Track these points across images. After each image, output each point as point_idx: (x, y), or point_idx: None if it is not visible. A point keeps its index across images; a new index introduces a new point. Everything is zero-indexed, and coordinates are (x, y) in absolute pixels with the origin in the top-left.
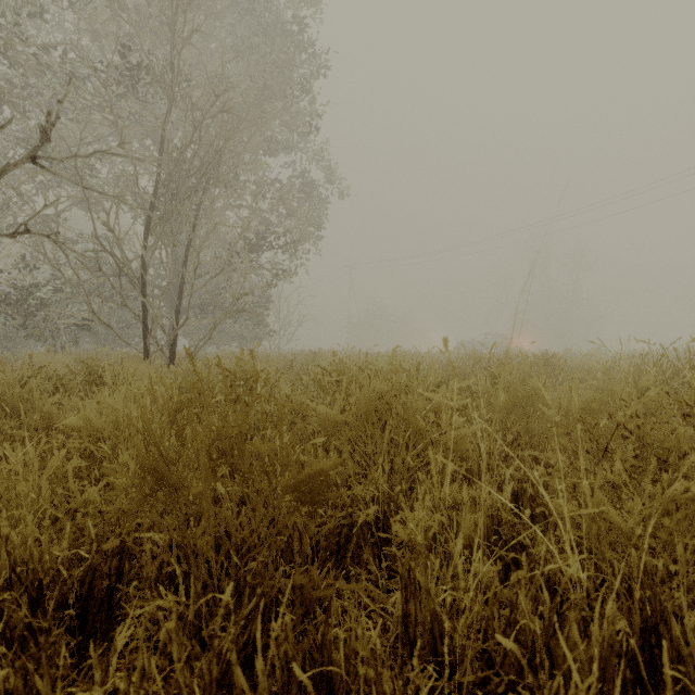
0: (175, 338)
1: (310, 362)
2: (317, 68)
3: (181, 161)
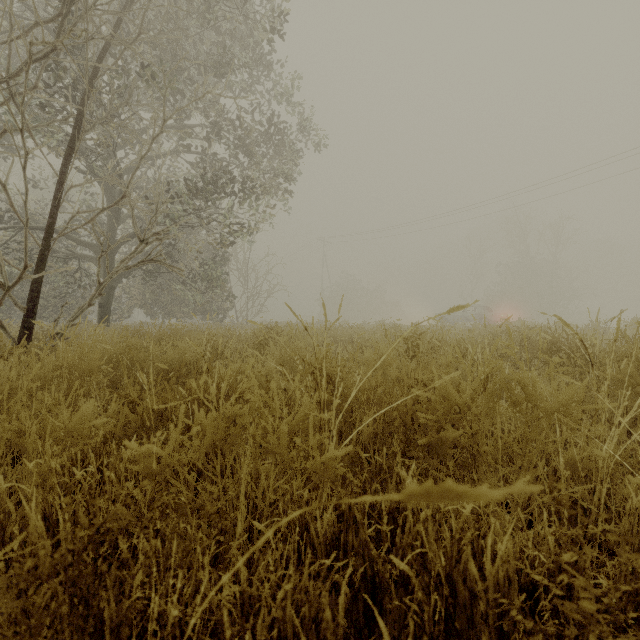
0: (31, 304)
1: (259, 343)
2: None
3: None
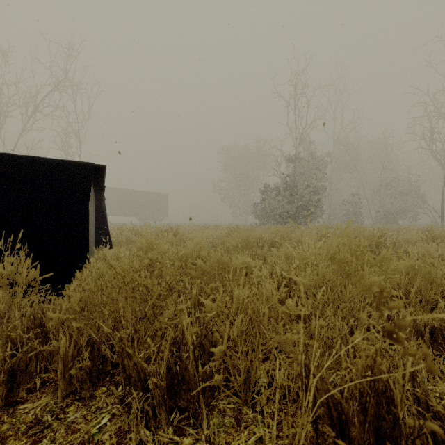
0: None
1: None
2: None
3: None
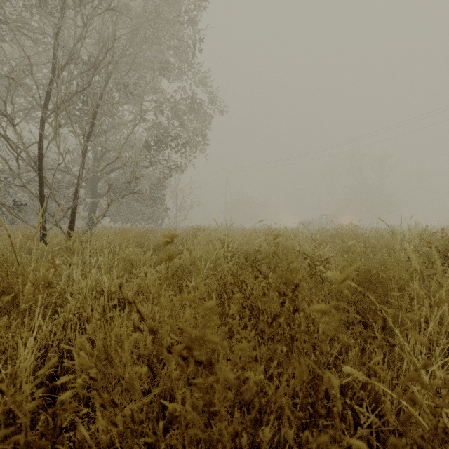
0: (73, 216)
1: (192, 237)
2: (201, 5)
3: (73, 54)
